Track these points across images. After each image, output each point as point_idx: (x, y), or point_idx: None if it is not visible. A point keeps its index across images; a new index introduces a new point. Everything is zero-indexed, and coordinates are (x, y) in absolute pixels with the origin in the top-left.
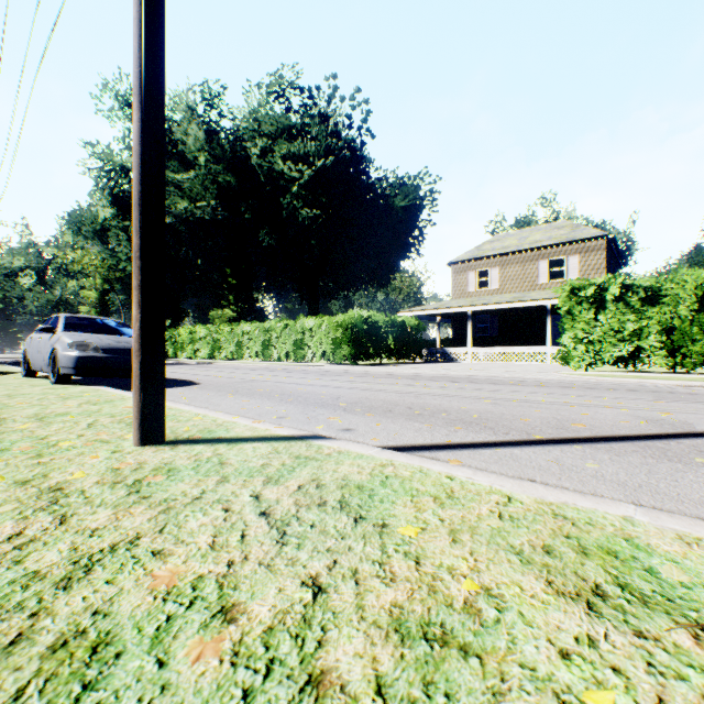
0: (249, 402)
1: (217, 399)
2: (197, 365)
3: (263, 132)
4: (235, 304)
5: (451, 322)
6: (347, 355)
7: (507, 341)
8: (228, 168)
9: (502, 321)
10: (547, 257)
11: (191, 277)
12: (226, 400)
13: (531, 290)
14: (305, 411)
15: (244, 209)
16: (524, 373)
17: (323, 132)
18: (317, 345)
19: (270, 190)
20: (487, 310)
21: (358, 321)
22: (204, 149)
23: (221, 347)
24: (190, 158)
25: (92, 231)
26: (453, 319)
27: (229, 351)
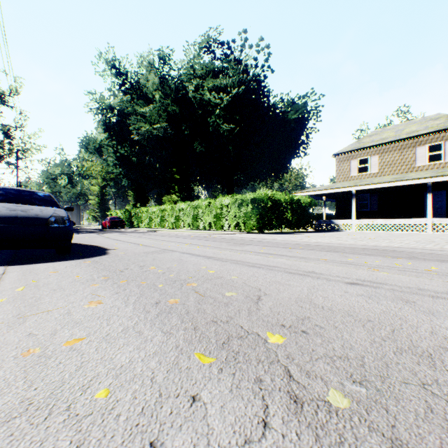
0: (94, 307)
1: (59, 295)
2: (144, 233)
3: (196, 75)
4: (179, 191)
5: (336, 200)
6: (255, 226)
7: (386, 214)
8: (174, 102)
9: (380, 198)
10: (424, 144)
11: (153, 176)
12: (65, 300)
13: (409, 172)
14: (161, 406)
15: (184, 128)
16: (447, 244)
17: (237, 70)
18: (232, 218)
19: (201, 114)
20: (367, 190)
21: (264, 198)
22: (158, 89)
23: (165, 219)
24: (150, 97)
25: (94, 148)
26: (337, 198)
27: (170, 223)
